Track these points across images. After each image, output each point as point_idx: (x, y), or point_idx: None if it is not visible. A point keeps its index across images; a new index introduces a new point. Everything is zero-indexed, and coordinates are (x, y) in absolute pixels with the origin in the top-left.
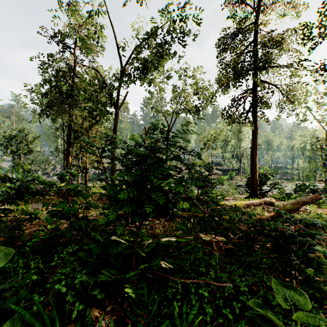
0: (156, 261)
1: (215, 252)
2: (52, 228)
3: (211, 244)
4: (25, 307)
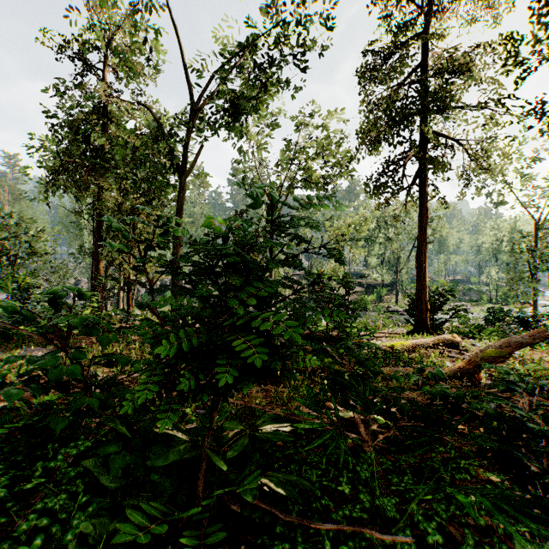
0: (248, 480)
1: (365, 444)
2: (38, 406)
3: (355, 426)
4: None
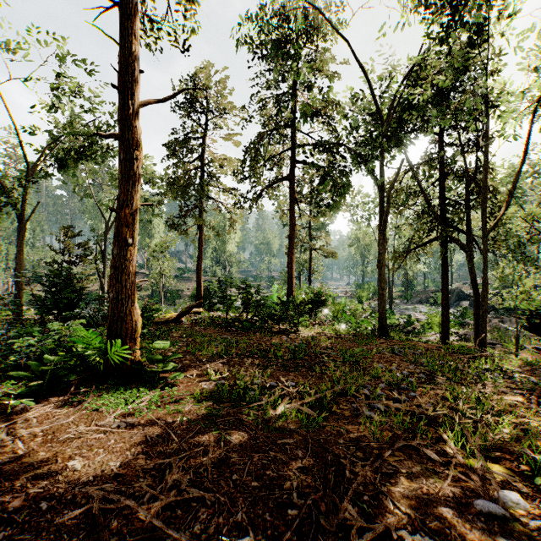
0: None
1: None
2: None
3: None
4: None
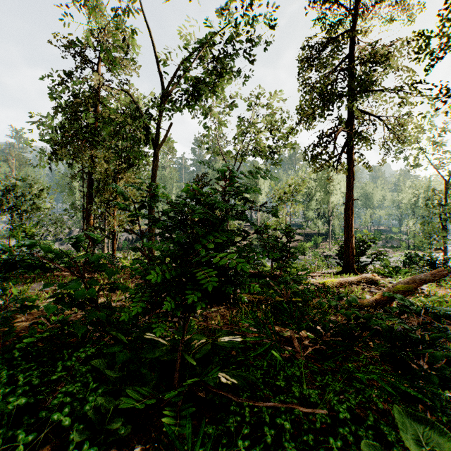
0: (210, 374)
1: (298, 354)
2: (56, 322)
3: (291, 342)
4: (5, 449)
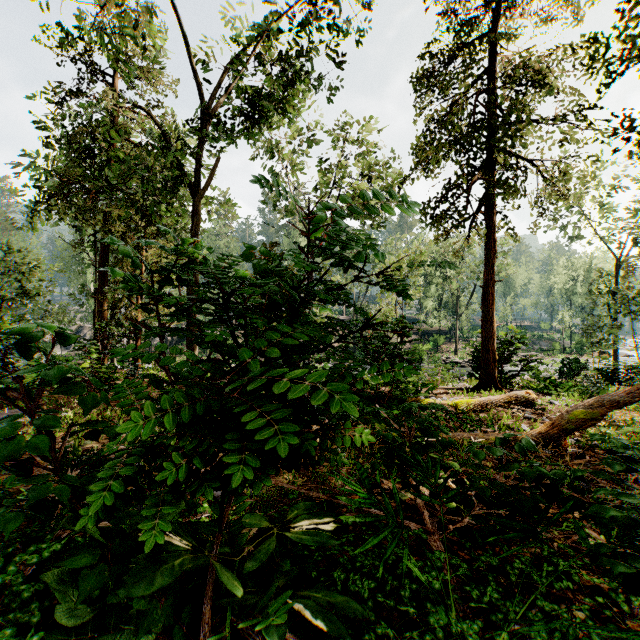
0: (273, 607)
1: (430, 538)
2: None
3: (416, 511)
4: None
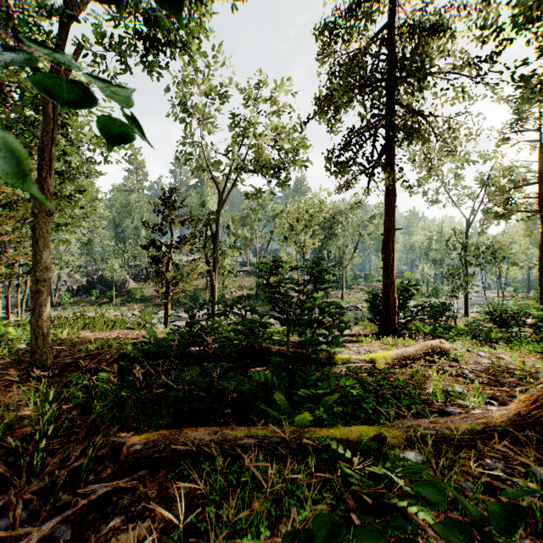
0: None
1: None
2: None
3: None
4: None
